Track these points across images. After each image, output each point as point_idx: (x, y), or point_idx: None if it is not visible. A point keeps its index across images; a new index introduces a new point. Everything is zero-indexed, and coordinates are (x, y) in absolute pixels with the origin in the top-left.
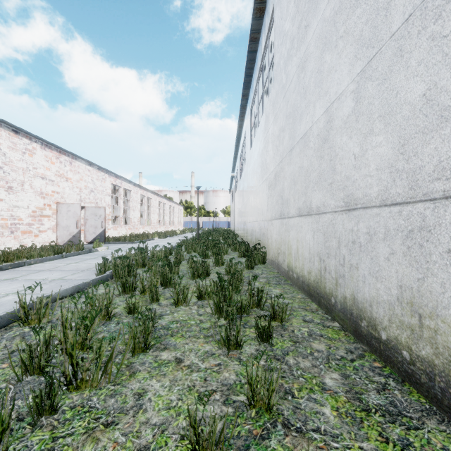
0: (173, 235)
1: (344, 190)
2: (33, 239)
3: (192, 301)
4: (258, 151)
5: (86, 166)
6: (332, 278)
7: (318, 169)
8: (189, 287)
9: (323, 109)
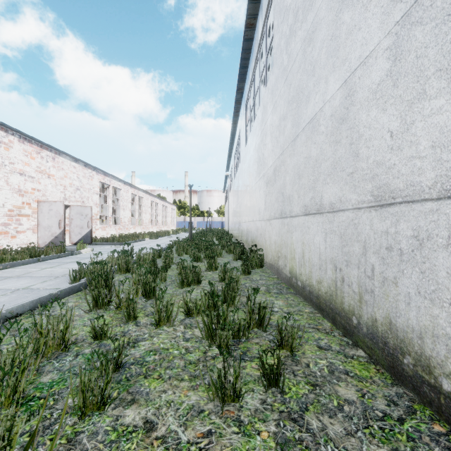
0: (166, 235)
1: (373, 180)
2: (9, 240)
3: (177, 319)
4: (254, 146)
5: (71, 162)
6: (353, 293)
7: (332, 157)
8: (177, 299)
9: (340, 82)
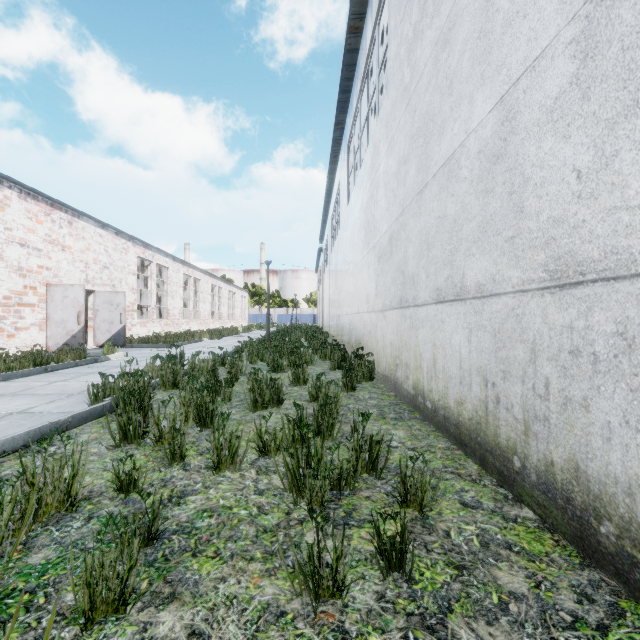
0: (233, 333)
1: (547, 247)
2: (5, 341)
3: (247, 459)
4: (360, 205)
5: (96, 229)
6: (514, 420)
7: (479, 215)
8: (246, 428)
9: (493, 101)
